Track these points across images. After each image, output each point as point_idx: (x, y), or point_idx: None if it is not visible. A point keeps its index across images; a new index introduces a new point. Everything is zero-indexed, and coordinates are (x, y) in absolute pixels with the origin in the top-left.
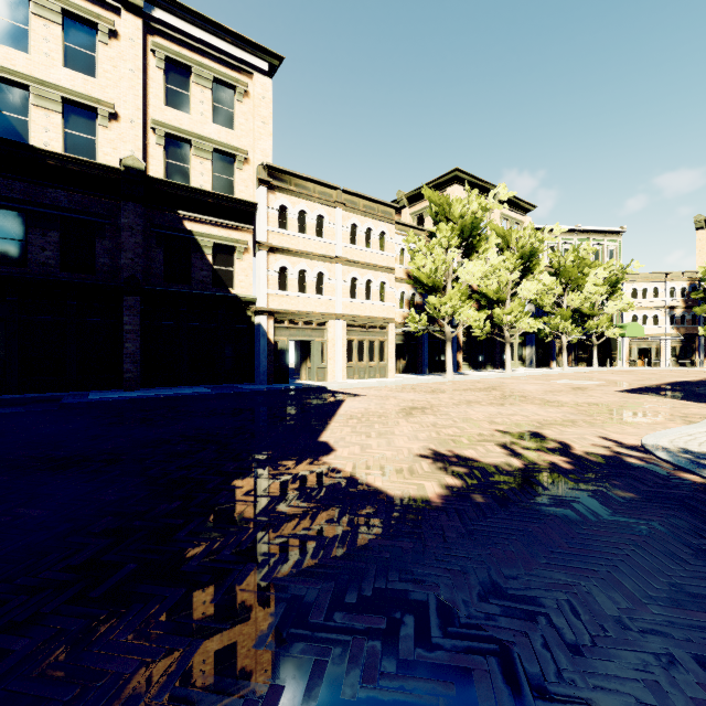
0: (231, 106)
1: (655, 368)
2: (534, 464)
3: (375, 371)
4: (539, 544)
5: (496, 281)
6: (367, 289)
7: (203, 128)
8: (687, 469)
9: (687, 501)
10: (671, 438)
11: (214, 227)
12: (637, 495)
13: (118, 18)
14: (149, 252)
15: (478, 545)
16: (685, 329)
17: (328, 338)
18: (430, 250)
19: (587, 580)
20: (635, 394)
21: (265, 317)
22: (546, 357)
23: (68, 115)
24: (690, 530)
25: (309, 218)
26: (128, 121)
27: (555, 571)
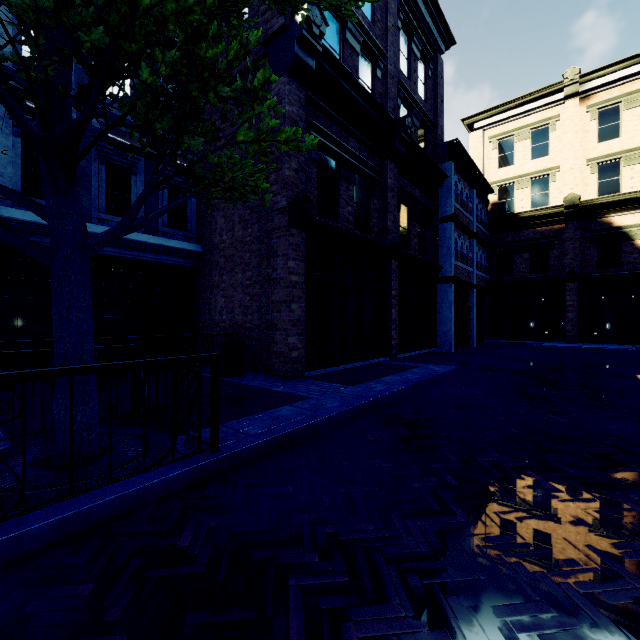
0: None
1: None
2: None
3: None
4: None
5: None
6: None
7: (632, 141)
8: None
9: None
10: None
11: None
12: None
13: (562, 109)
14: (584, 250)
15: None
16: None
17: None
18: None
19: None
20: None
21: None
22: None
23: (533, 185)
24: None
25: None
26: (568, 171)
27: None
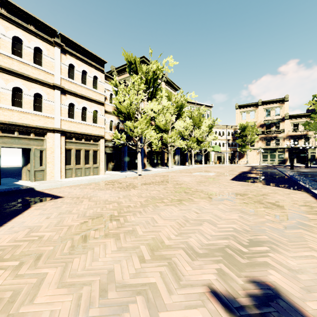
0: None
1: (224, 165)
2: None
3: (90, 170)
4: None
5: (164, 120)
6: (84, 113)
7: None
8: None
9: None
10: None
11: None
12: None
13: None
14: None
15: None
16: (232, 148)
17: (46, 146)
18: (127, 92)
19: None
20: (242, 182)
21: None
22: (184, 160)
23: None
24: None
25: (25, 46)
26: None
27: None
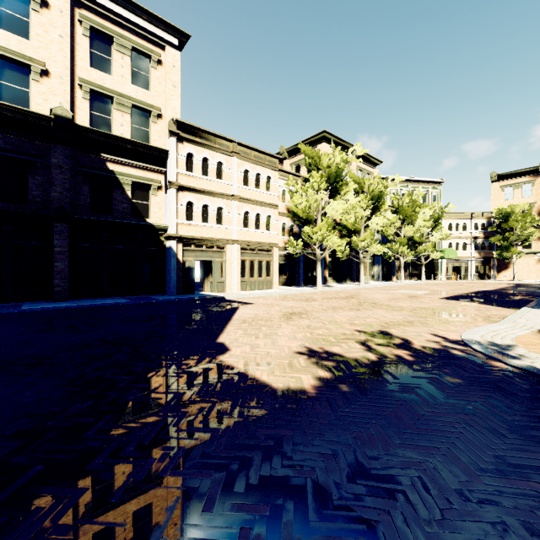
0: (146, 71)
1: (464, 281)
2: (385, 358)
3: (263, 284)
4: (394, 426)
5: (354, 216)
6: (257, 221)
7: (123, 87)
8: (496, 358)
9: (499, 384)
10: (481, 334)
11: (133, 168)
12: (462, 381)
13: None
14: (76, 187)
15: (345, 430)
16: (484, 253)
17: (226, 258)
18: (305, 192)
19: (433, 457)
20: (453, 300)
21: (175, 241)
22: (389, 273)
23: (4, 69)
24: (503, 408)
25: (211, 164)
26: (58, 78)
27: (407, 450)
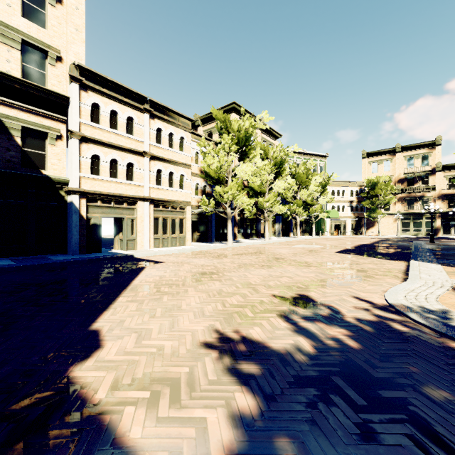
0: (42, 7)
1: (344, 236)
2: (323, 346)
3: (176, 241)
4: None
5: (260, 180)
6: (170, 179)
7: (10, 18)
8: (452, 336)
9: None
10: (403, 295)
11: (23, 112)
12: (453, 395)
13: None
14: None
15: None
16: (357, 214)
17: (137, 215)
18: (217, 153)
19: None
20: (347, 254)
21: (77, 196)
22: (287, 230)
23: None
24: None
25: (120, 118)
26: None
27: None
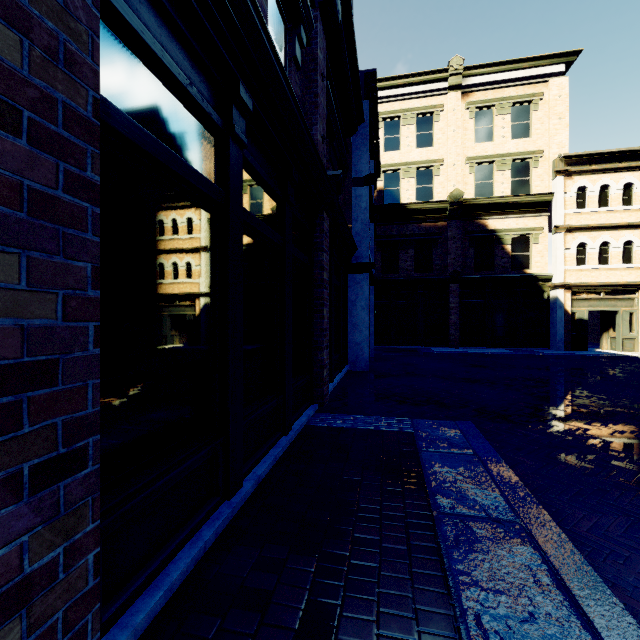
0: (526, 118)
1: None
2: None
3: None
4: None
5: None
6: None
7: (503, 147)
8: None
9: None
10: None
11: (512, 222)
12: None
13: (445, 100)
14: (464, 251)
15: None
16: None
17: (638, 307)
18: None
19: None
20: None
21: (561, 291)
22: None
23: (418, 176)
24: None
25: (612, 190)
26: (451, 166)
27: None
